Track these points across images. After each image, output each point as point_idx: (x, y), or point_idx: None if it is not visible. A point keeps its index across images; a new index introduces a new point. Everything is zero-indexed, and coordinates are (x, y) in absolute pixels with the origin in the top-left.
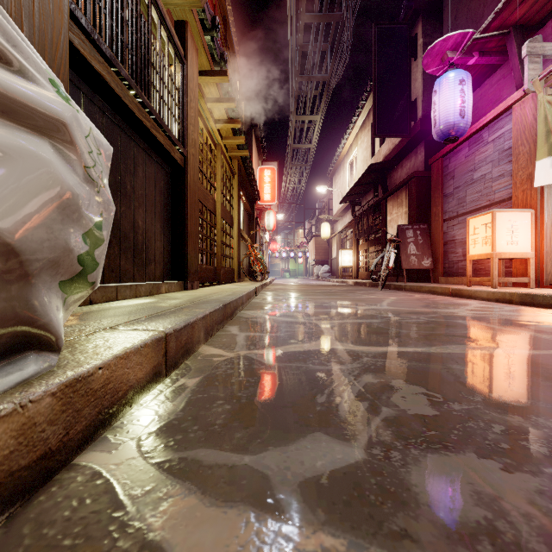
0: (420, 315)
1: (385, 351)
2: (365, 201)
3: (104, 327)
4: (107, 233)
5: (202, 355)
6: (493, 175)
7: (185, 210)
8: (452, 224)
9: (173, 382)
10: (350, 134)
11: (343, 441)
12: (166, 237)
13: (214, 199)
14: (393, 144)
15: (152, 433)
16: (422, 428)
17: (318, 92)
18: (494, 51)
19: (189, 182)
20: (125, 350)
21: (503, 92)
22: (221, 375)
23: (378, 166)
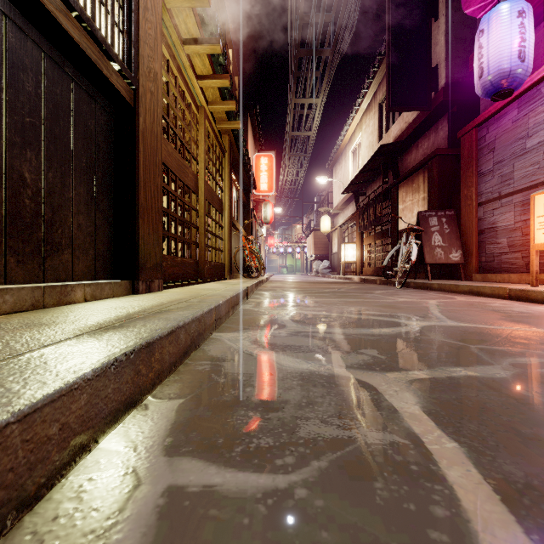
0: None
1: None
2: (370, 190)
3: None
4: None
5: None
6: None
7: (134, 172)
8: (491, 208)
9: None
10: (353, 119)
11: None
12: (101, 211)
13: (195, 175)
14: (406, 123)
15: None
16: None
17: (319, 73)
18: None
19: (142, 129)
20: None
21: None
22: None
23: (389, 147)
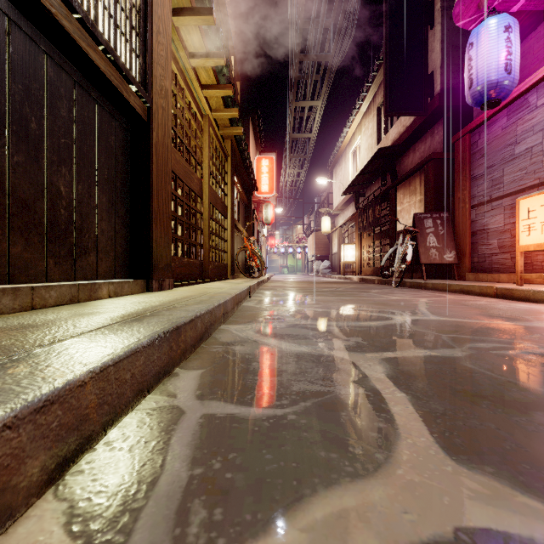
0: (511, 335)
1: None
2: (369, 192)
3: None
4: None
5: None
6: None
7: (148, 181)
8: (483, 211)
9: None
10: (353, 122)
11: None
12: (119, 217)
13: (200, 180)
14: (404, 126)
15: None
16: None
17: (319, 76)
18: None
19: (155, 143)
20: None
21: None
22: None
23: (387, 150)
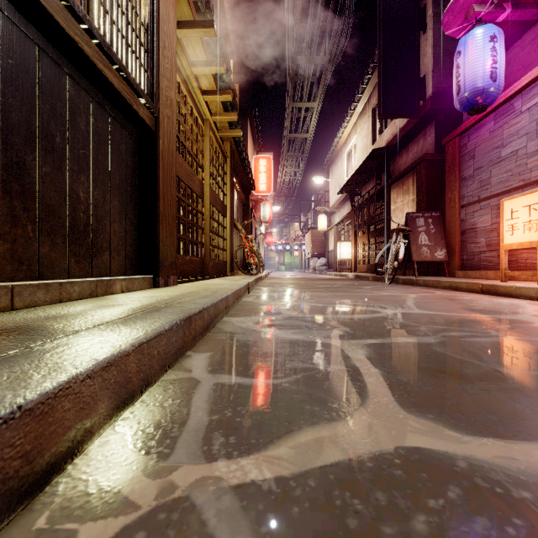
0: (483, 326)
1: None
2: (365, 191)
3: None
4: None
5: (61, 500)
6: (529, 150)
7: (155, 185)
8: (472, 210)
9: None
10: (349, 122)
11: None
12: (129, 219)
13: (201, 181)
14: (398, 128)
15: None
16: None
17: (316, 78)
18: (530, 3)
19: (161, 149)
20: None
21: None
22: None
23: (381, 151)
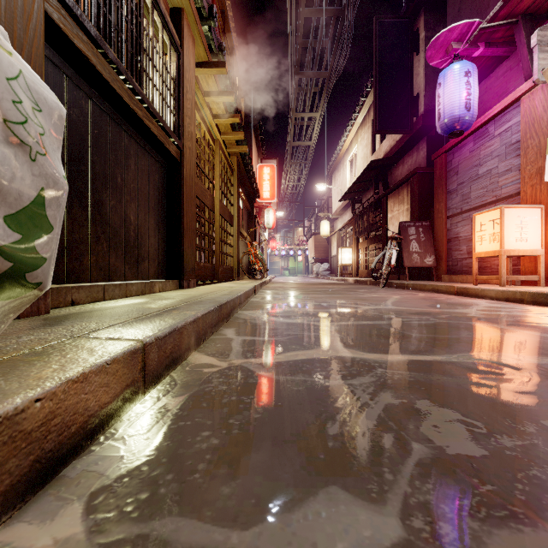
0: (429, 316)
1: (400, 360)
2: (365, 198)
3: (71, 335)
4: (57, 219)
5: (191, 365)
6: (500, 170)
7: (180, 206)
8: (456, 221)
9: (152, 403)
10: (350, 132)
11: (369, 502)
12: (160, 234)
13: (212, 196)
14: (394, 140)
15: (109, 486)
16: (472, 478)
17: (318, 89)
18: (501, 42)
19: (185, 176)
20: (82, 370)
21: (510, 84)
22: (210, 393)
23: (378, 162)
